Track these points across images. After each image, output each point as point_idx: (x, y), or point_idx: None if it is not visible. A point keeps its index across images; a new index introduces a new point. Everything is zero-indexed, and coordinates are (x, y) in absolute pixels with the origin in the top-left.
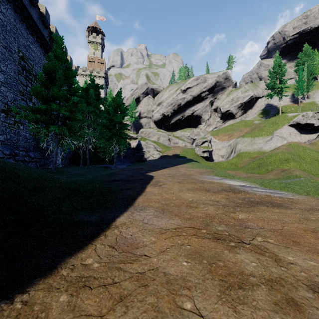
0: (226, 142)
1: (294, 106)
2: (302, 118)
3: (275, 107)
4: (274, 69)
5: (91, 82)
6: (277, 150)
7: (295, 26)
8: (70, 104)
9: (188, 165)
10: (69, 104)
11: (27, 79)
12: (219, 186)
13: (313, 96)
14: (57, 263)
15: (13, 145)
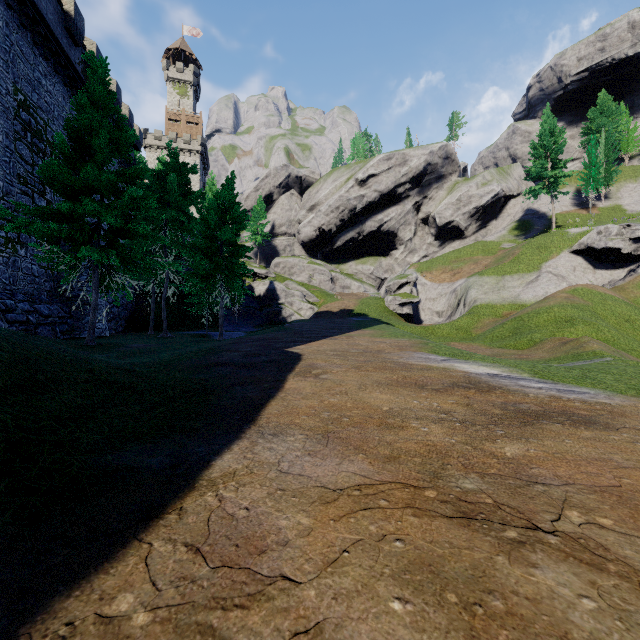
0: (447, 285)
1: (581, 215)
2: (597, 238)
3: (544, 217)
4: (541, 140)
5: (171, 159)
6: (551, 302)
7: (581, 56)
8: (124, 202)
9: (372, 332)
10: (121, 202)
11: (34, 150)
12: (443, 375)
13: (617, 195)
14: (22, 621)
15: (4, 290)
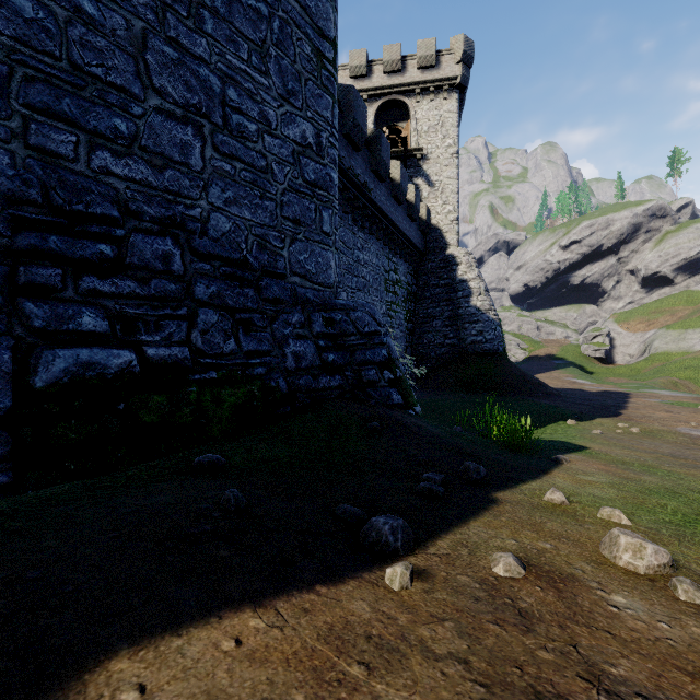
0: (640, 334)
1: None
2: None
3: None
4: None
5: None
6: (690, 355)
7: None
8: None
9: (561, 371)
10: None
11: None
12: (569, 381)
13: None
14: None
15: None
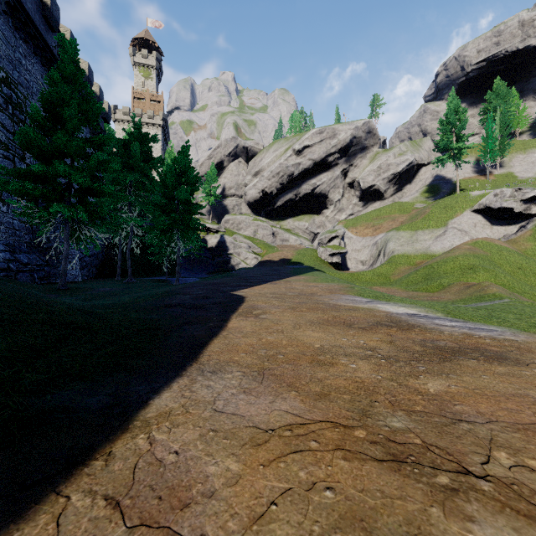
0: (369, 238)
1: (480, 180)
2: (494, 199)
3: (450, 182)
4: (448, 117)
5: (135, 129)
6: (456, 252)
7: (480, 49)
8: (92, 165)
9: (306, 277)
10: (89, 165)
11: (15, 121)
12: (368, 315)
13: (509, 164)
14: None
15: None
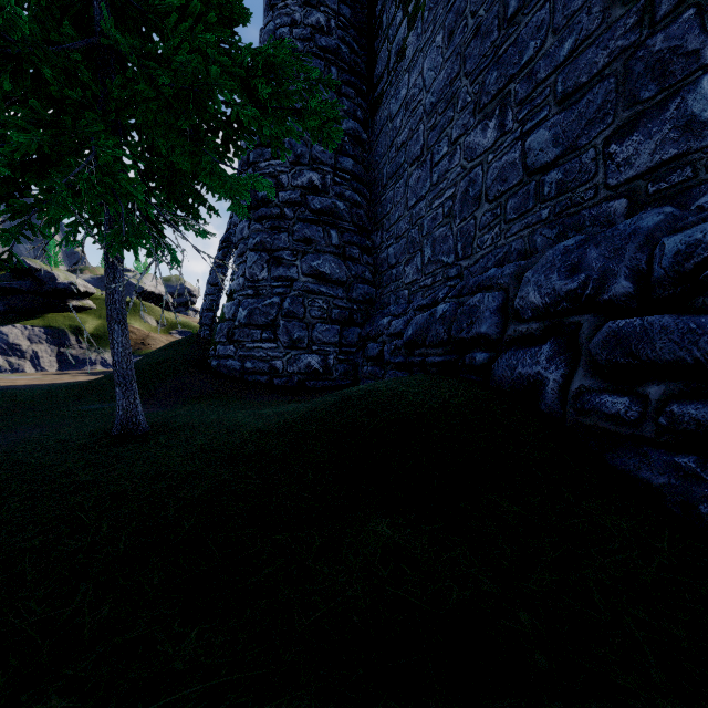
0: None
1: None
2: None
3: None
4: None
5: None
6: None
7: None
8: None
9: None
10: None
11: None
12: None
13: None
14: None
15: None
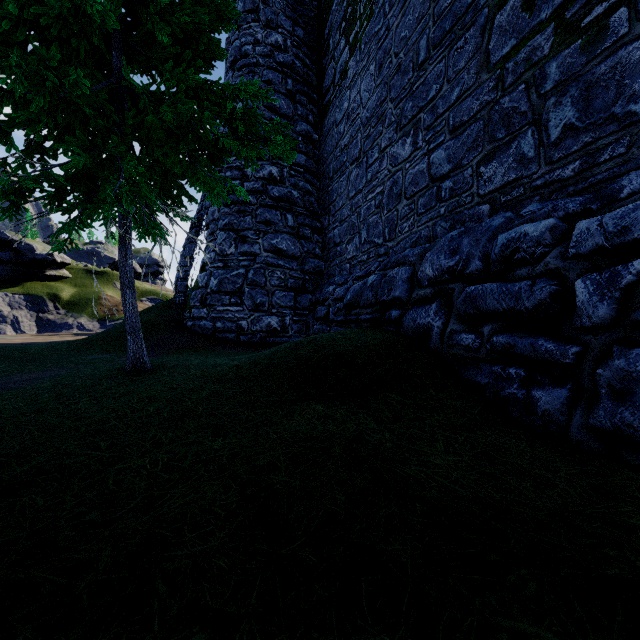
0: None
1: None
2: None
3: None
4: None
5: None
6: None
7: None
8: None
9: None
10: None
11: None
12: None
13: None
14: None
15: None
